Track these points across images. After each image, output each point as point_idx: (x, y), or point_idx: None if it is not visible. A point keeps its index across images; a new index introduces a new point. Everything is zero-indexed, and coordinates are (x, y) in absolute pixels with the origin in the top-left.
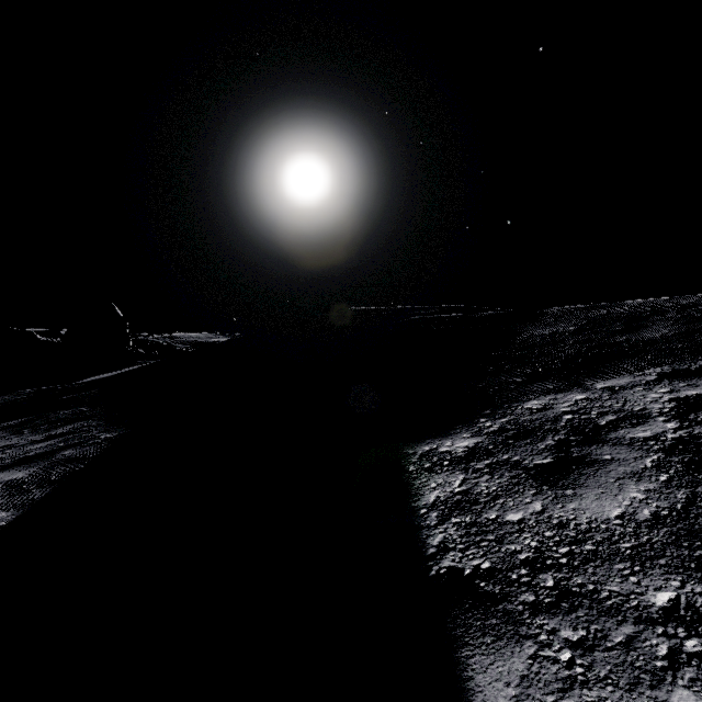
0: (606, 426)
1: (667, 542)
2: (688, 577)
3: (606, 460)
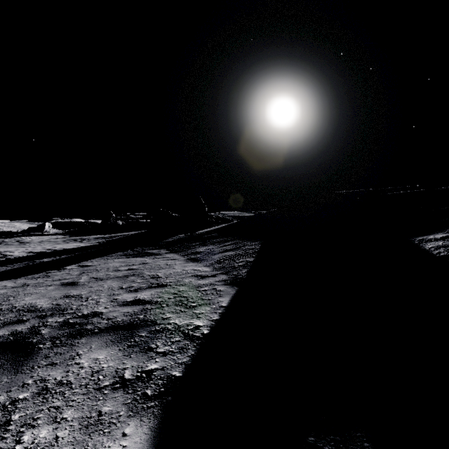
0: None
1: None
2: None
3: None
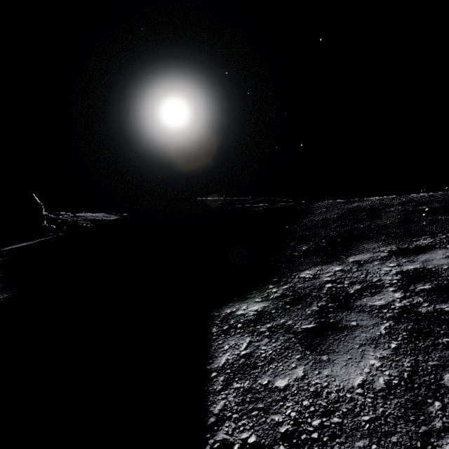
0: (353, 294)
1: (397, 415)
2: None
3: (352, 326)
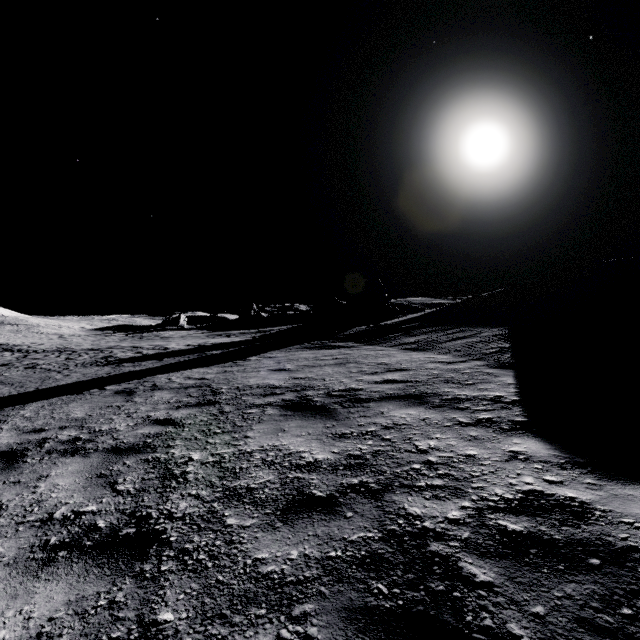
0: None
1: None
2: None
3: None
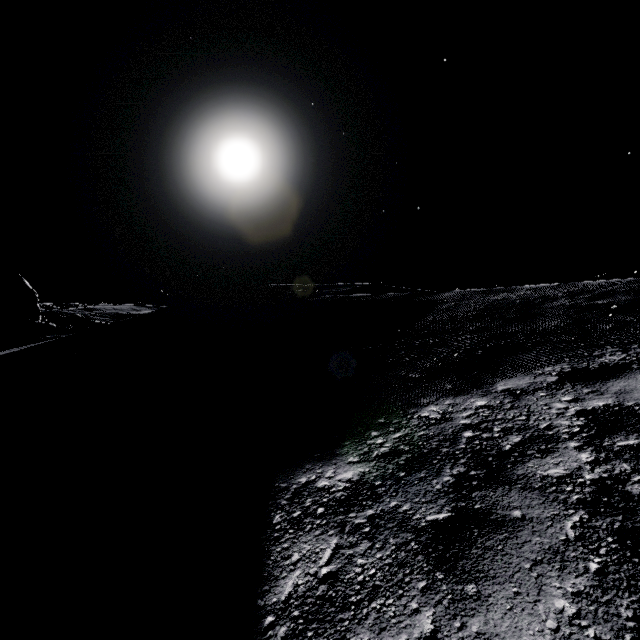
0: (511, 452)
1: None
2: None
3: (515, 519)
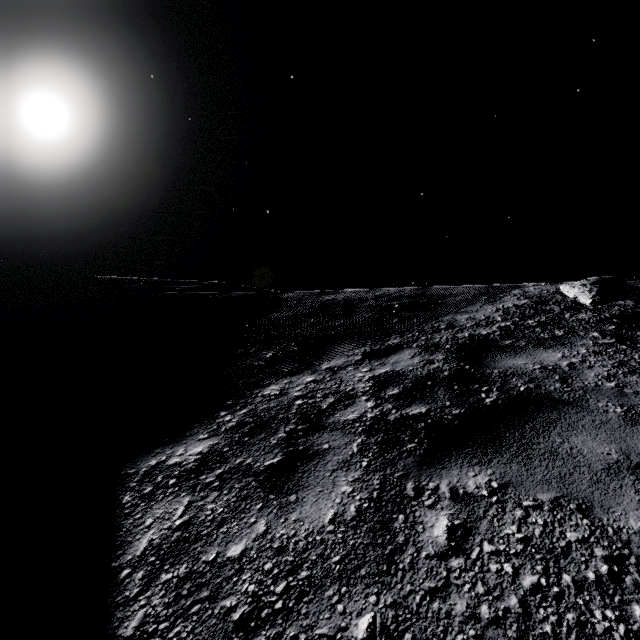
0: (326, 409)
1: (367, 543)
2: (382, 585)
3: (325, 450)
